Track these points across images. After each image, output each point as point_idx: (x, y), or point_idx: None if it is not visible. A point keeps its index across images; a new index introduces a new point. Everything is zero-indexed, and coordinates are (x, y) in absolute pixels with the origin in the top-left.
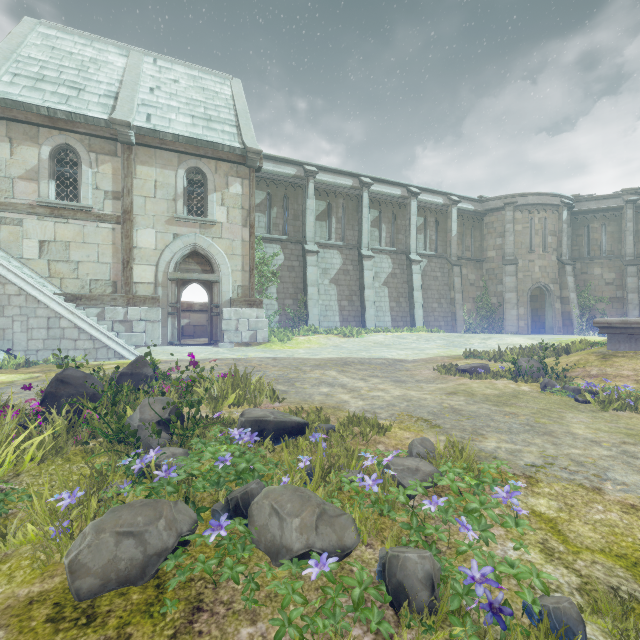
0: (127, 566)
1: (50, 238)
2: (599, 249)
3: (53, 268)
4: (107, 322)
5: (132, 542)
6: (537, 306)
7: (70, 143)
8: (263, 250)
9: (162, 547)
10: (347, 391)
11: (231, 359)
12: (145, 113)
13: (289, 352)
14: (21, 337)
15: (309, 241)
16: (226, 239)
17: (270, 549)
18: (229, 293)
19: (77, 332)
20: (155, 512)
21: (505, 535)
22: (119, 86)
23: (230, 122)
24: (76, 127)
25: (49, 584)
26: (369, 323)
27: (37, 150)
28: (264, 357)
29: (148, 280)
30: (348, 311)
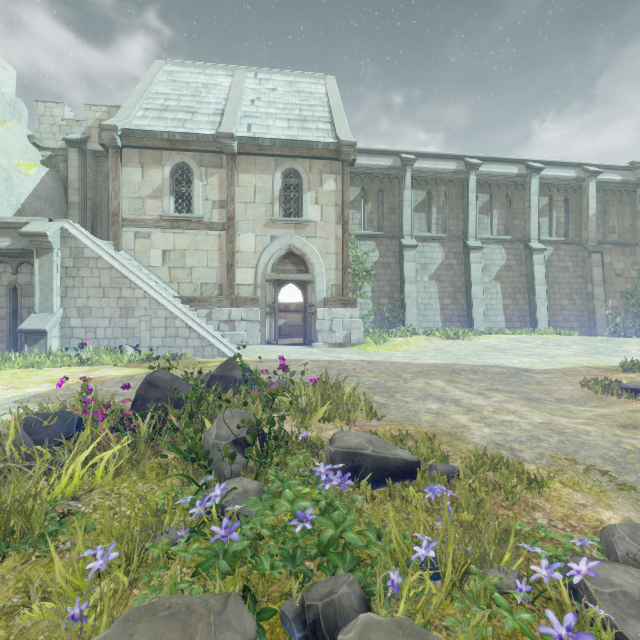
0: None
1: (170, 247)
2: None
3: (173, 274)
4: (214, 322)
5: None
6: None
7: (185, 161)
8: (357, 248)
9: None
10: (463, 410)
11: (324, 361)
12: (246, 124)
13: (385, 355)
14: (146, 335)
15: (406, 235)
16: (320, 238)
17: None
18: (323, 292)
19: (188, 331)
20: (183, 636)
21: None
22: (225, 103)
23: (324, 119)
24: (190, 146)
25: None
26: (477, 323)
27: (161, 171)
28: (358, 360)
29: (248, 282)
30: (451, 310)
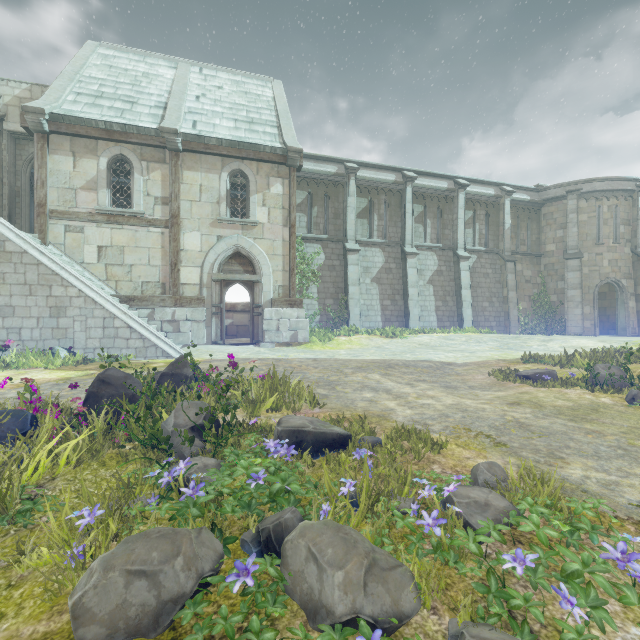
0: (138, 613)
1: (107, 243)
2: None
3: (110, 271)
4: (157, 322)
5: (144, 584)
6: (605, 304)
7: (124, 153)
8: (304, 250)
9: (178, 592)
10: (392, 397)
11: (271, 359)
12: (191, 120)
13: (330, 353)
14: (81, 336)
15: (350, 239)
16: (267, 239)
17: (306, 604)
18: (270, 293)
19: (129, 331)
20: (172, 547)
21: (623, 613)
22: (168, 96)
23: (271, 123)
24: (129, 138)
25: (56, 623)
26: (413, 323)
27: (96, 162)
28: (304, 358)
29: (194, 281)
30: (390, 311)
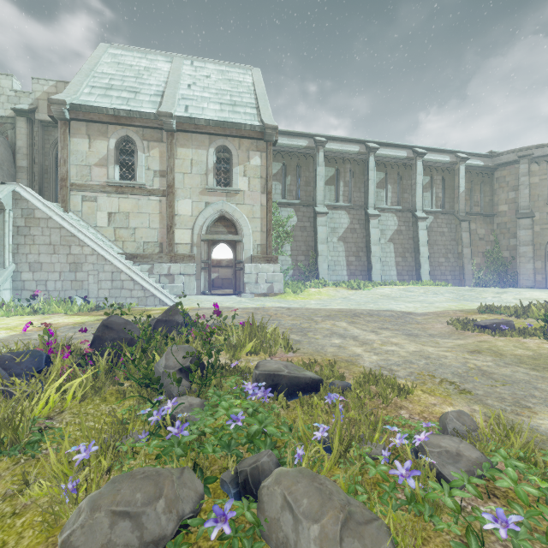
0: None
1: (115, 210)
2: None
3: (117, 233)
4: (155, 276)
5: (128, 524)
6: None
7: (129, 135)
8: (279, 213)
9: (160, 534)
10: (359, 344)
11: (251, 308)
12: (184, 105)
13: (301, 303)
14: (94, 287)
15: (319, 204)
16: (247, 205)
17: None
18: (250, 251)
19: (132, 283)
20: (155, 488)
21: None
22: (165, 86)
23: (251, 105)
24: (133, 122)
25: None
26: (375, 277)
27: (106, 142)
28: (279, 307)
29: (186, 241)
30: (355, 266)
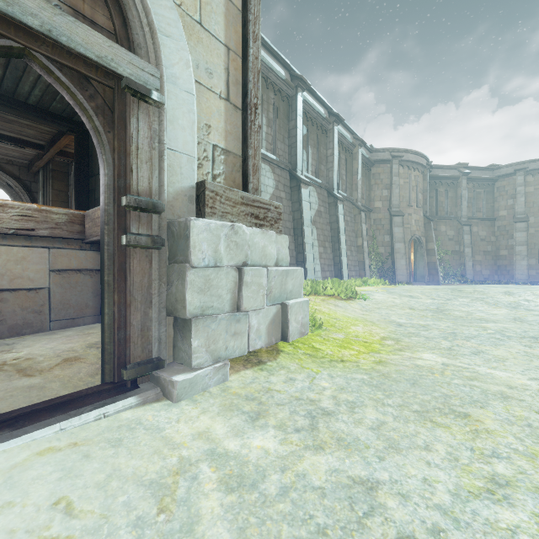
0: None
1: None
2: (444, 210)
3: None
4: None
5: None
6: None
7: None
8: None
9: None
10: None
11: None
12: None
13: (512, 391)
14: None
15: None
16: None
17: None
18: (191, 163)
19: None
20: None
21: None
22: None
23: None
24: None
25: None
26: (309, 274)
27: None
28: None
29: None
30: None
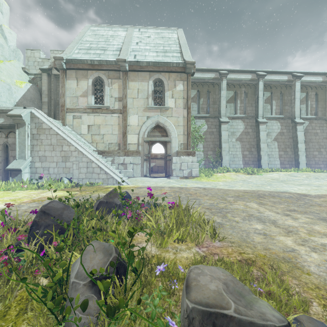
0: None
1: (92, 123)
2: None
3: (93, 138)
4: (115, 164)
5: None
6: None
7: (100, 76)
8: (195, 123)
9: None
10: (283, 231)
11: (177, 187)
12: (133, 55)
13: (213, 184)
14: (76, 172)
15: (222, 116)
16: (174, 117)
17: None
18: (176, 148)
19: (99, 169)
20: None
21: None
22: (122, 45)
23: (176, 51)
24: (102, 67)
25: None
26: (263, 165)
27: (87, 82)
28: (197, 187)
29: (134, 142)
30: (248, 158)
